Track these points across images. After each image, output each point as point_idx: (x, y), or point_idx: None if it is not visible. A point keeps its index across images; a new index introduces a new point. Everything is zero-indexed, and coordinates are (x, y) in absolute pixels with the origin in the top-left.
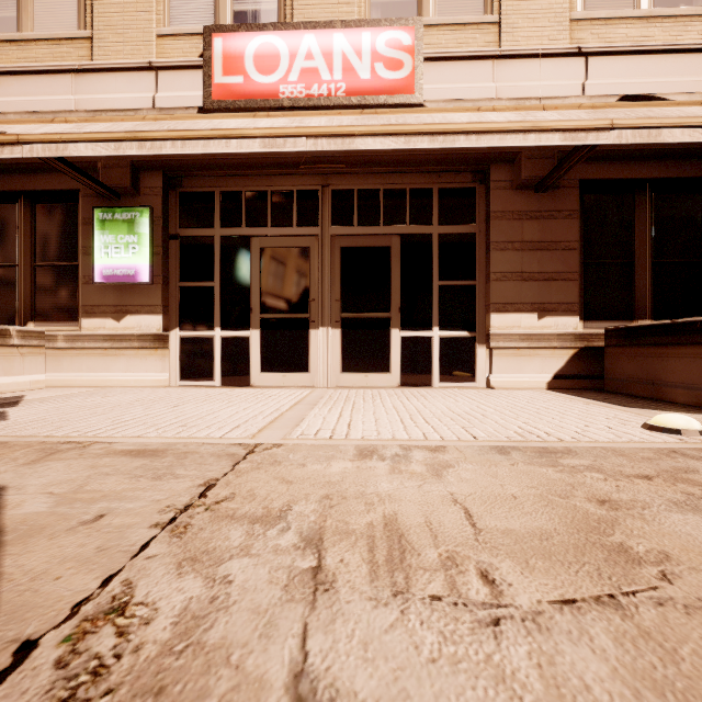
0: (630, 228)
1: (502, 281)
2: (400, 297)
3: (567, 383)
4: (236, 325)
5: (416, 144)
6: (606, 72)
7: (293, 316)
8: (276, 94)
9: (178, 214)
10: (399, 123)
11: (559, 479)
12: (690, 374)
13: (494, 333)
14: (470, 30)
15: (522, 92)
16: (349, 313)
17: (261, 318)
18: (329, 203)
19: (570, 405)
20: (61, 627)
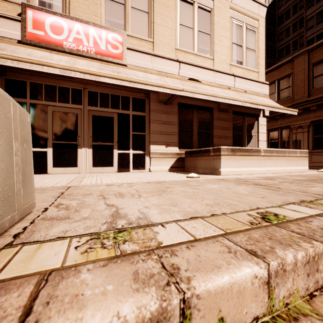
0: (192, 120)
1: (154, 134)
2: (117, 137)
3: (174, 169)
4: (39, 145)
5: (124, 83)
6: (185, 69)
7: (69, 142)
8: (62, 45)
9: (3, 89)
10: (117, 71)
11: (160, 185)
12: (202, 164)
13: (151, 152)
14: (143, 42)
15: (160, 69)
16: (96, 142)
17: (53, 143)
18: (87, 96)
19: (172, 174)
20: (51, 206)
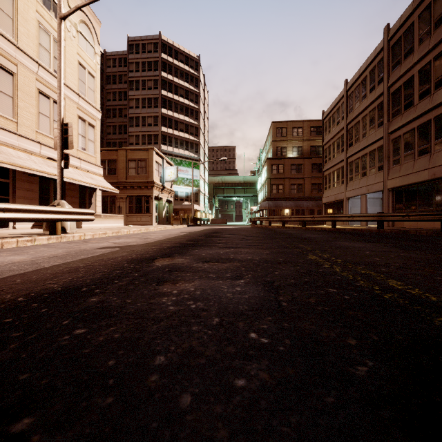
0: (49, 189)
1: (19, 198)
2: None
3: (36, 227)
4: None
5: (18, 169)
6: (45, 150)
7: None
8: None
9: None
10: None
11: None
12: None
13: None
14: (9, 121)
15: (26, 147)
16: None
17: None
18: None
19: None
20: None
